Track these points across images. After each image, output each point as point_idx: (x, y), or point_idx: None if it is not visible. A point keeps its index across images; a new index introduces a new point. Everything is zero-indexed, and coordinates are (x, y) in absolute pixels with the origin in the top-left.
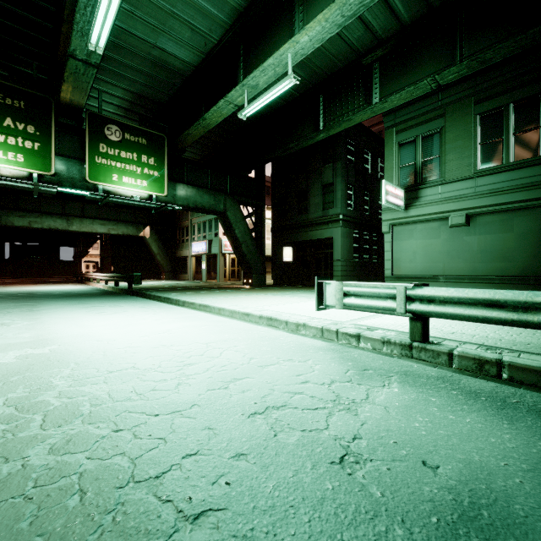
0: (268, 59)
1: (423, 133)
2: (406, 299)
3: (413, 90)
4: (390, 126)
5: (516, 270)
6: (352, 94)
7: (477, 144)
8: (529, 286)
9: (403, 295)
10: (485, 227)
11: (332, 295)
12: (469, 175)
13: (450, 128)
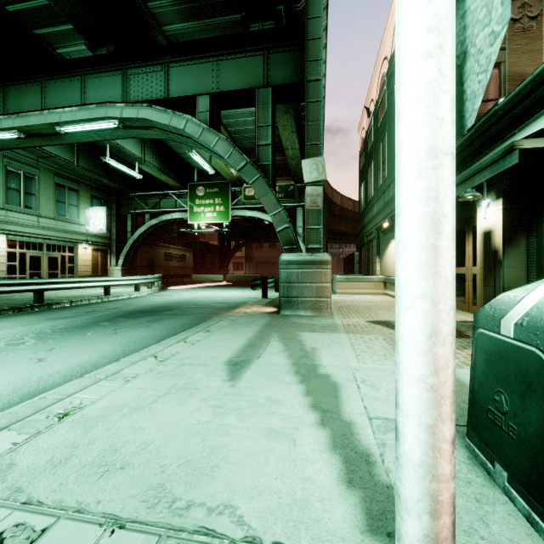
0: None
1: None
2: None
3: None
4: None
5: None
6: None
7: None
8: None
9: None
10: None
11: None
12: None
13: None
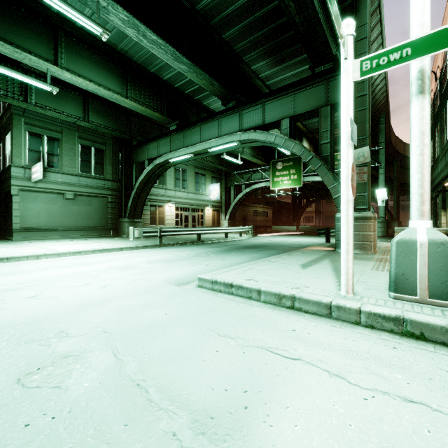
0: (33, 56)
1: (47, 136)
2: (160, 232)
3: (64, 116)
4: (20, 115)
5: (94, 224)
6: (5, 76)
7: (79, 159)
8: (99, 231)
9: (160, 231)
10: (82, 202)
11: (139, 233)
12: (76, 174)
13: (65, 143)
